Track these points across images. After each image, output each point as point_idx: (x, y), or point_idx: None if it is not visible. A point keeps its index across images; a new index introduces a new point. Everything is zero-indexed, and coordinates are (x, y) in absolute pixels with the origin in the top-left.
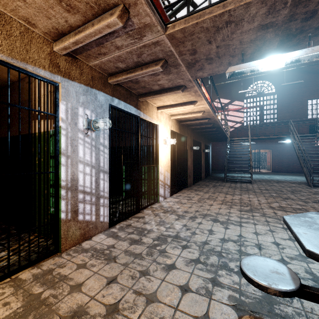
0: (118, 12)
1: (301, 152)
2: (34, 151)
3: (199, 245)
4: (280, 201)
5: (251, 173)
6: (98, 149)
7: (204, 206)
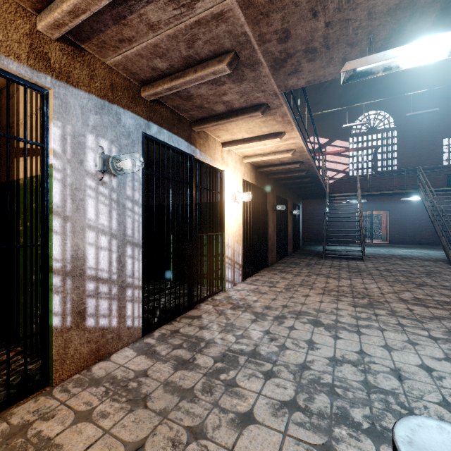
0: None
1: (438, 214)
2: (17, 209)
3: (294, 372)
4: (413, 289)
5: (362, 246)
6: (124, 206)
7: (296, 298)
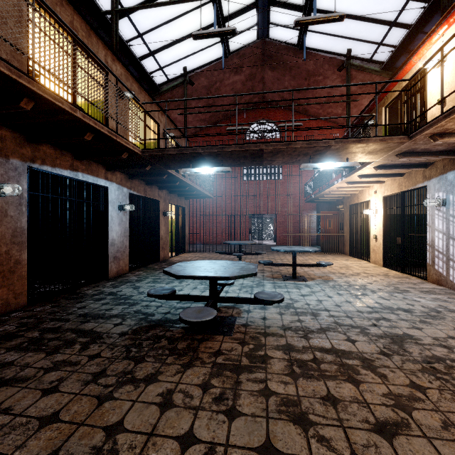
0: (375, 170)
1: None
2: None
3: (374, 290)
4: None
5: None
6: (448, 220)
7: None
